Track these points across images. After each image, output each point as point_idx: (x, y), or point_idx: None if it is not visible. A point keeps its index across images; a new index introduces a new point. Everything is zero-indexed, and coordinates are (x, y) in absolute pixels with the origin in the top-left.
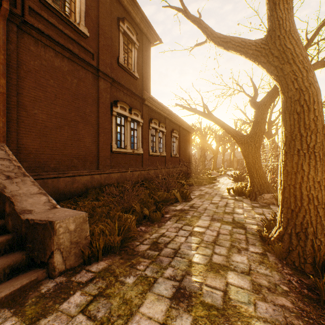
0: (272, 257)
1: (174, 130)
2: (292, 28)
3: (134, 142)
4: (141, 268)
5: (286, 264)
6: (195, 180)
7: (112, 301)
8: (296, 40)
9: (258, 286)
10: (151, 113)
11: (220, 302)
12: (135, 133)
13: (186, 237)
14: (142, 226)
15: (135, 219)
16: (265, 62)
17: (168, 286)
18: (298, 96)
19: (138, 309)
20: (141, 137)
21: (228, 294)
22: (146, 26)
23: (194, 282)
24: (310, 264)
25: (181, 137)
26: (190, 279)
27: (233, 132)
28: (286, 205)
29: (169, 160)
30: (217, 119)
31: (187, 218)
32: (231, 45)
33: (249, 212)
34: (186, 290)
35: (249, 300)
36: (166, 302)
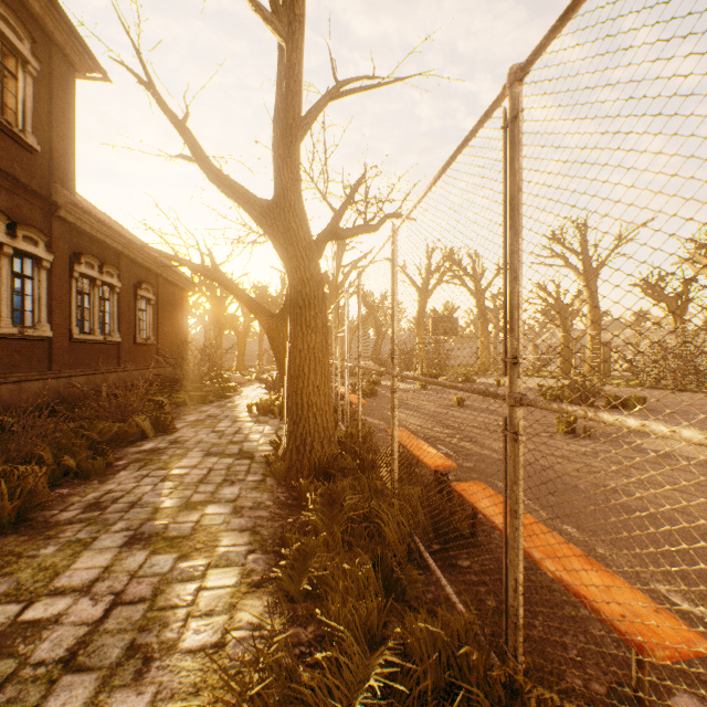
0: (272, 481)
1: (144, 283)
2: (297, 204)
3: (26, 310)
4: (68, 534)
5: (284, 484)
6: (191, 393)
7: (21, 575)
8: (301, 220)
9: (241, 508)
10: (79, 239)
11: (188, 531)
12: (29, 286)
13: (156, 484)
14: (62, 489)
15: (49, 473)
16: (272, 234)
17: (118, 537)
18: (301, 287)
19: (70, 567)
20: (47, 296)
21: (201, 523)
22: (64, 29)
23: (159, 524)
24: (306, 477)
25: (163, 299)
26: (154, 523)
27: (256, 308)
28: (290, 417)
29: (130, 352)
30: (229, 281)
31: (161, 460)
32: (232, 193)
33: (269, 437)
34: (146, 533)
35: (224, 521)
36: (114, 551)
